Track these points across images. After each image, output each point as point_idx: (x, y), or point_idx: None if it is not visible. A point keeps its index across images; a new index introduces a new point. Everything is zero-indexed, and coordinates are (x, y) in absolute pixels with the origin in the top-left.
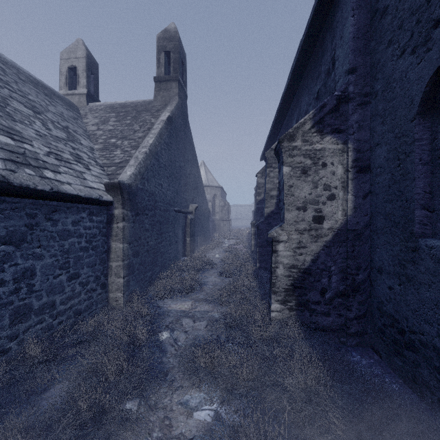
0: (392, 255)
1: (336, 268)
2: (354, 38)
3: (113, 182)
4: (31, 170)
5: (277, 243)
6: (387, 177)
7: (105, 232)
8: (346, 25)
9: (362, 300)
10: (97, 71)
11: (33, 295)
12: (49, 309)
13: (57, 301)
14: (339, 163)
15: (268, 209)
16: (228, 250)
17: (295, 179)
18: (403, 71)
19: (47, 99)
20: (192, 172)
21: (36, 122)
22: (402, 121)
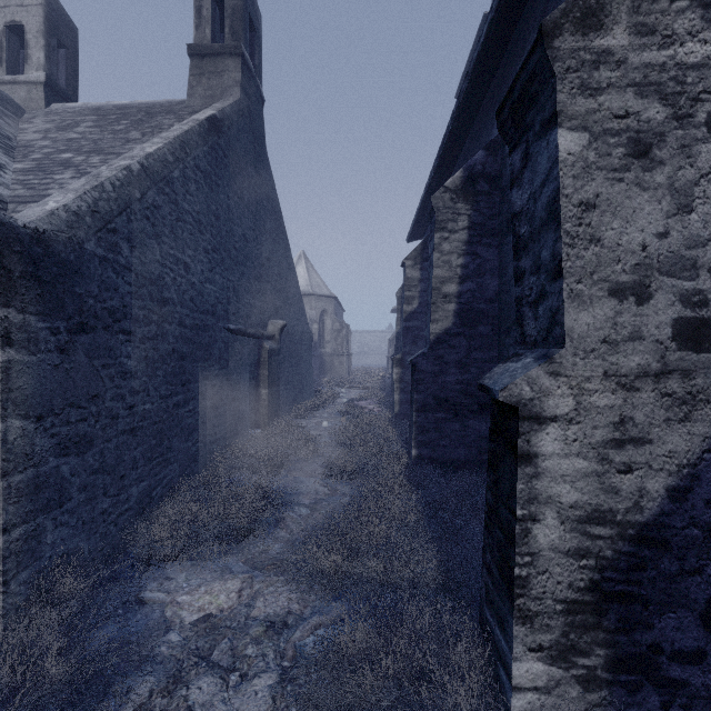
0: None
1: None
2: None
3: None
4: None
5: (535, 426)
6: None
7: None
8: None
9: None
10: (76, 42)
11: None
12: None
13: None
14: None
15: (438, 325)
16: (347, 412)
17: (604, 176)
18: None
19: None
20: (274, 255)
21: None
22: None
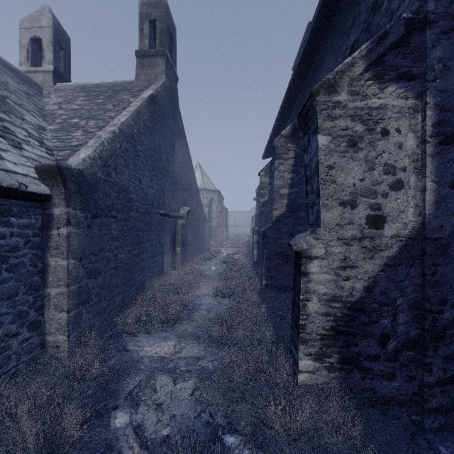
0: None
1: (405, 301)
2: None
3: (48, 164)
4: None
5: (308, 261)
6: None
7: (38, 242)
8: None
9: (449, 353)
10: (69, 46)
11: None
12: None
13: None
14: (410, 130)
15: (277, 211)
16: (226, 261)
17: (337, 155)
18: None
19: None
20: (183, 169)
21: None
22: None
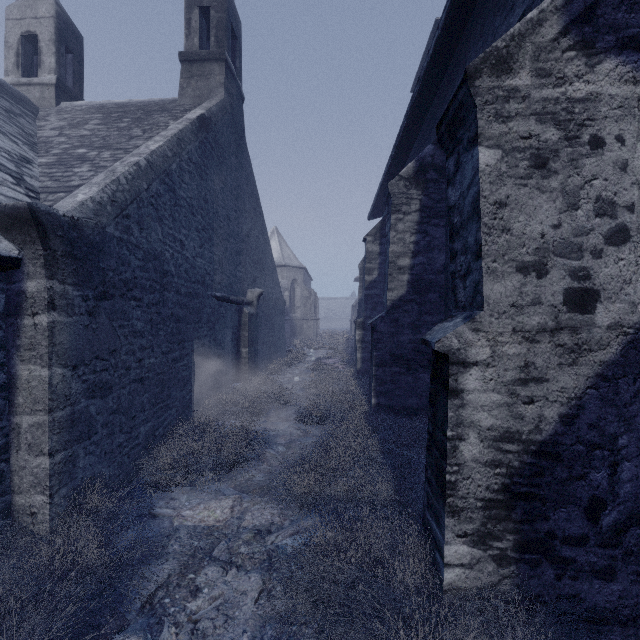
0: None
1: (632, 440)
2: None
3: (13, 206)
4: None
5: (461, 369)
6: None
7: None
8: None
9: None
10: (81, 48)
11: None
12: None
13: None
14: None
15: (394, 293)
16: (316, 368)
17: (513, 182)
18: None
19: None
20: (252, 232)
21: None
22: None
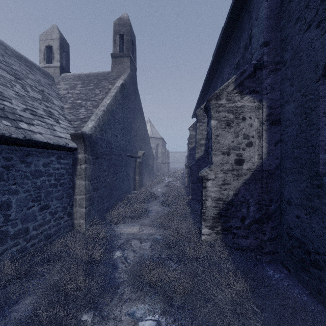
0: (299, 190)
1: (253, 200)
2: (267, 18)
3: (77, 133)
4: (8, 121)
5: (206, 181)
6: (295, 127)
7: (71, 172)
8: (261, 8)
9: (274, 225)
10: (68, 49)
11: (9, 223)
12: (23, 234)
13: (30, 227)
14: (256, 118)
15: (198, 154)
16: (168, 185)
17: (220, 130)
18: (309, 41)
19: (27, 69)
20: (140, 126)
21: (17, 86)
22: (308, 82)
